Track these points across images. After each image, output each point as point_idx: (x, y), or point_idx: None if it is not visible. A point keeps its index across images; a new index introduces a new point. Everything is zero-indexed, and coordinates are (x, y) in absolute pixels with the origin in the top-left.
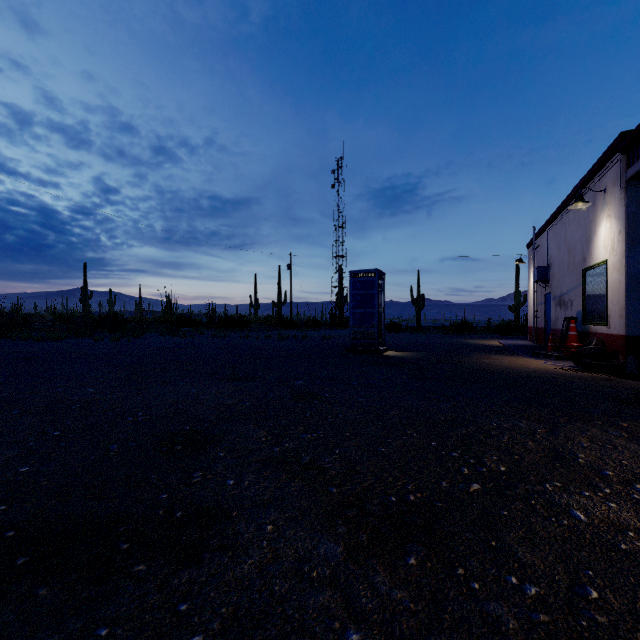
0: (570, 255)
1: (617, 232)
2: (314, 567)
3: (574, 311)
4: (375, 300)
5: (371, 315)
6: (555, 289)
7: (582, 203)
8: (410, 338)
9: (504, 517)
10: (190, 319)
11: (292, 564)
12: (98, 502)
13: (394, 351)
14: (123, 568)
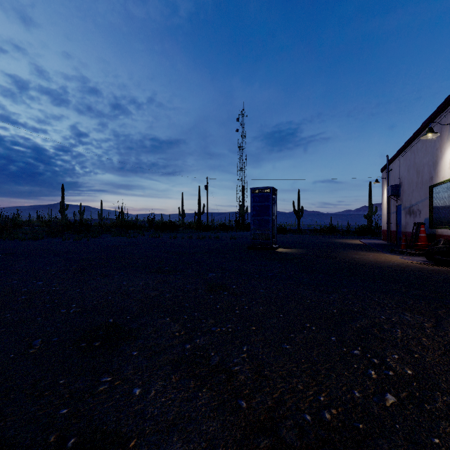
0: (418, 175)
1: None
2: None
3: (422, 218)
4: (270, 210)
5: (267, 221)
6: (405, 201)
7: (432, 134)
8: (294, 238)
9: (438, 449)
10: (135, 224)
11: None
12: None
13: (284, 248)
14: None
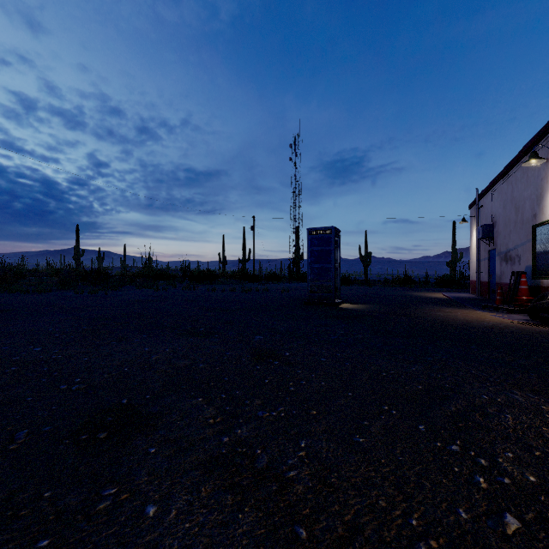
0: (518, 213)
1: None
2: None
3: (522, 266)
4: (331, 256)
5: (328, 270)
6: (500, 245)
7: (536, 160)
8: (361, 291)
9: None
10: (166, 274)
11: None
12: None
13: (349, 303)
14: None
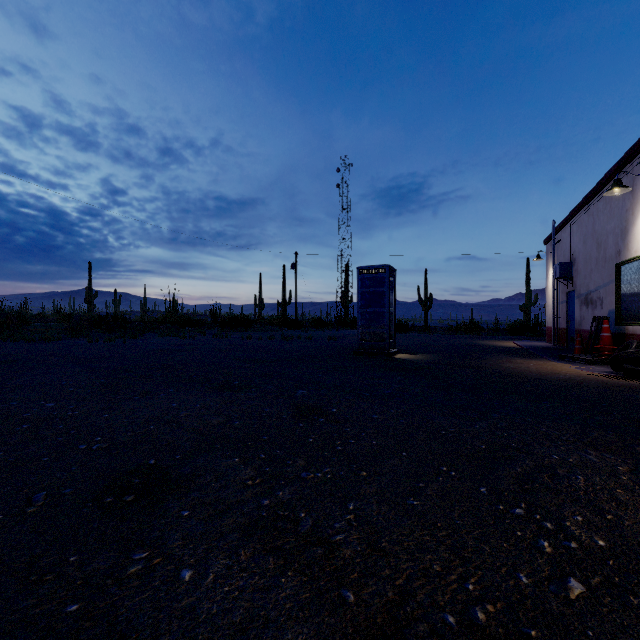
0: (600, 249)
1: None
2: None
3: (605, 310)
4: (385, 298)
5: (381, 315)
6: (580, 286)
7: (620, 189)
8: (420, 339)
9: None
10: (193, 319)
11: None
12: None
13: (405, 353)
14: None
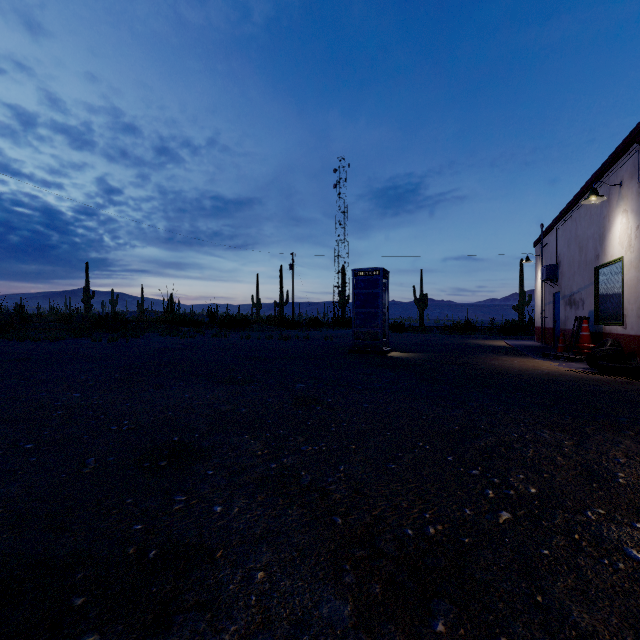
0: (581, 253)
1: (635, 227)
2: (315, 637)
3: (586, 311)
4: (379, 299)
5: (375, 315)
6: (565, 288)
7: (596, 198)
8: (414, 338)
9: (546, 558)
10: (191, 319)
11: (287, 632)
12: (58, 536)
13: (398, 352)
14: (70, 637)
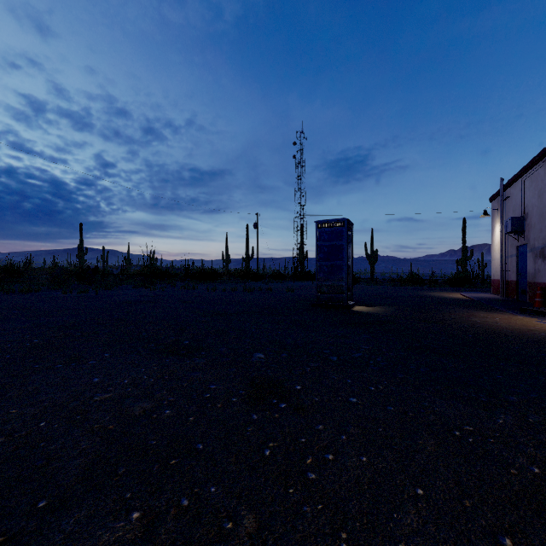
0: None
1: None
2: None
3: None
4: (343, 251)
5: (339, 267)
6: (534, 240)
7: None
8: (371, 290)
9: None
10: (167, 272)
11: None
12: None
13: (363, 306)
14: None
